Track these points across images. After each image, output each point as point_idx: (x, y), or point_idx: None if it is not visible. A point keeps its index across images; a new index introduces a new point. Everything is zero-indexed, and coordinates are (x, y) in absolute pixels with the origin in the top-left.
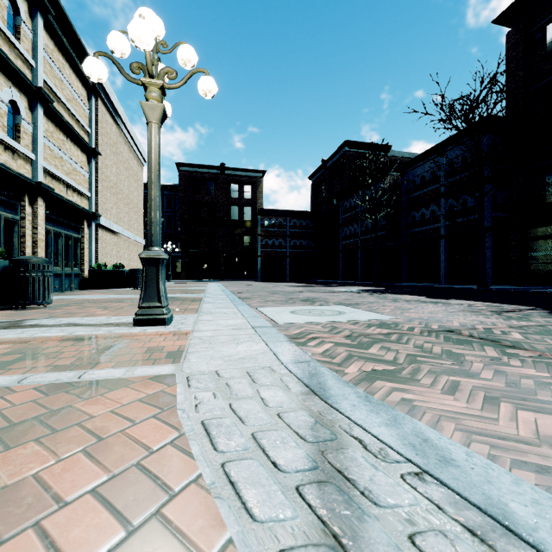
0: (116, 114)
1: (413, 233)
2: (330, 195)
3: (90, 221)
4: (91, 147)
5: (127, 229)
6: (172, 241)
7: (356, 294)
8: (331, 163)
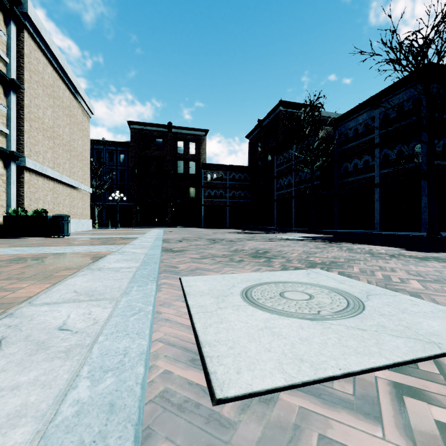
0: (52, 55)
1: (346, 182)
2: (266, 151)
3: (9, 161)
4: (8, 78)
5: (68, 176)
6: (125, 192)
7: (308, 243)
8: (266, 122)
